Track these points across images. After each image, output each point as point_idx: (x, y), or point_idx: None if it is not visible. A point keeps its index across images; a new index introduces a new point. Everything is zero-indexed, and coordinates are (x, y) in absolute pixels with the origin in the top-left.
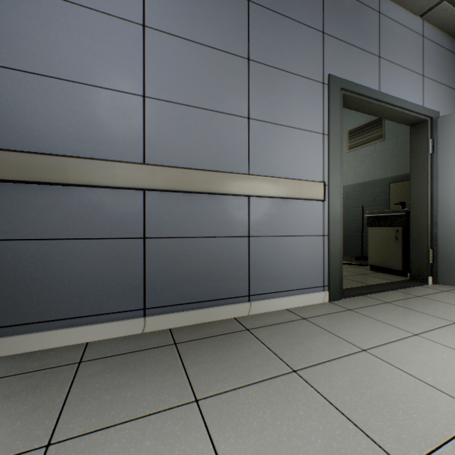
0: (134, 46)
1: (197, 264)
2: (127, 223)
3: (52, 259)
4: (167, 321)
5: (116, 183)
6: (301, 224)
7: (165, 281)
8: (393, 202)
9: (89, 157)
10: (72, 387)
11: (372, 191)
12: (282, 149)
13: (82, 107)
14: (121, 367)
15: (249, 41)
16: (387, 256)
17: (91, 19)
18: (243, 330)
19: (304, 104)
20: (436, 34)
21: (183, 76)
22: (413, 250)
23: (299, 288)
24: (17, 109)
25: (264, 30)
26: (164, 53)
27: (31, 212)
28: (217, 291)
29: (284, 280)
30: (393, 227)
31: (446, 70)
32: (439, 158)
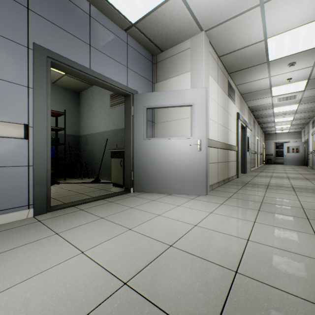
0: None
1: None
2: None
3: None
4: None
5: None
6: None
7: None
8: None
9: None
10: None
11: (121, 135)
12: None
13: None
14: None
15: None
16: (118, 176)
17: None
18: None
19: (3, 58)
20: (138, 46)
21: None
22: (126, 172)
23: None
24: None
25: None
26: None
27: None
28: None
29: None
30: (120, 158)
31: (145, 69)
32: (135, 118)
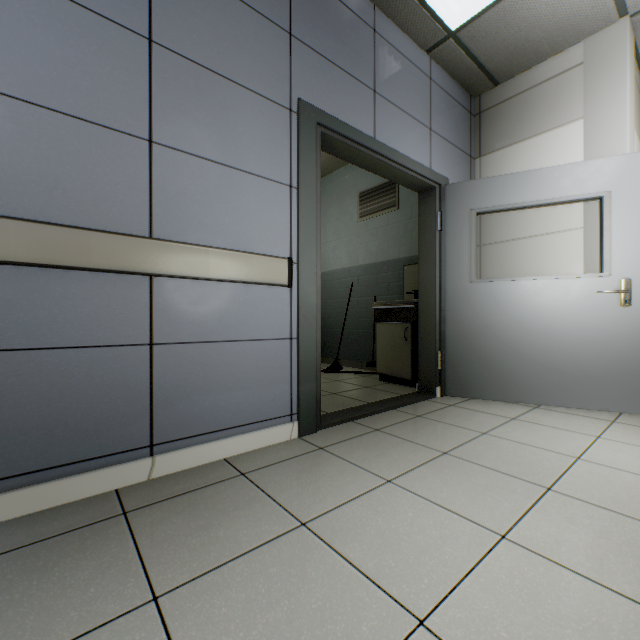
0: None
1: (30, 401)
2: None
3: None
4: None
5: None
6: (253, 322)
7: None
8: (407, 290)
9: None
10: None
11: (385, 275)
12: (219, 202)
13: None
14: None
15: (151, 9)
16: (396, 361)
17: None
18: (114, 517)
19: (259, 135)
20: (447, 80)
21: None
22: (422, 354)
23: (250, 422)
24: None
25: None
26: None
27: None
28: (80, 447)
29: (223, 412)
30: (403, 324)
31: (458, 129)
32: (447, 236)
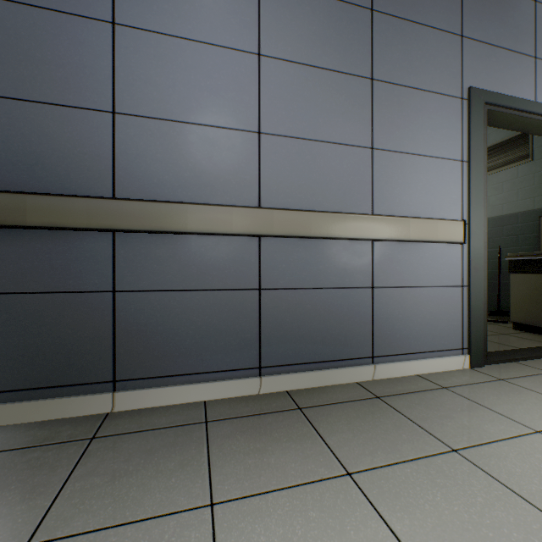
0: (249, 78)
1: (315, 319)
2: (242, 273)
3: (170, 311)
4: (283, 383)
5: (233, 230)
6: (434, 272)
7: (280, 337)
8: None
9: (205, 202)
10: (210, 447)
11: (513, 227)
12: (411, 183)
13: (199, 150)
14: (251, 430)
15: (372, 58)
16: (538, 311)
17: (207, 54)
18: (373, 398)
19: (438, 126)
20: None
21: (299, 106)
22: None
23: (432, 350)
24: (139, 156)
25: (389, 43)
26: (280, 83)
27: (152, 263)
28: (337, 351)
29: (414, 340)
30: None
31: None
32: None
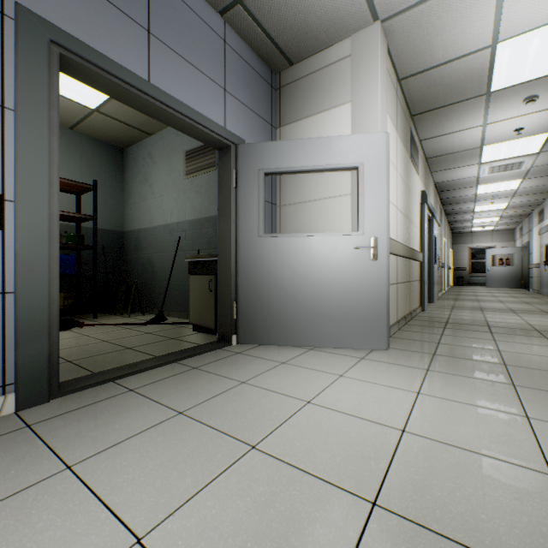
0: None
1: None
2: None
3: None
4: None
5: None
6: None
7: None
8: None
9: None
10: None
11: (207, 230)
12: None
13: None
14: None
15: None
16: (204, 312)
17: None
18: None
19: None
20: (245, 49)
21: None
22: (221, 304)
23: None
24: None
25: None
26: None
27: None
28: None
29: None
30: (209, 276)
31: (258, 97)
32: (240, 193)
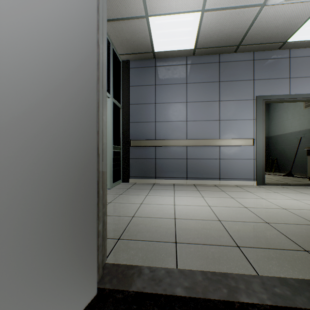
0: (184, 108)
1: (202, 167)
2: (182, 155)
3: (166, 163)
4: (193, 182)
5: (180, 145)
6: (242, 155)
7: (192, 171)
8: None
9: (174, 139)
10: (174, 187)
11: None
12: (233, 128)
13: (172, 127)
14: (182, 186)
15: (219, 95)
16: None
17: (174, 105)
18: (215, 186)
19: (244, 110)
20: None
21: (197, 112)
22: None
23: (241, 178)
24: (160, 130)
25: (225, 89)
26: (192, 108)
27: (162, 152)
28: (208, 175)
29: (234, 175)
30: None
31: None
32: None
